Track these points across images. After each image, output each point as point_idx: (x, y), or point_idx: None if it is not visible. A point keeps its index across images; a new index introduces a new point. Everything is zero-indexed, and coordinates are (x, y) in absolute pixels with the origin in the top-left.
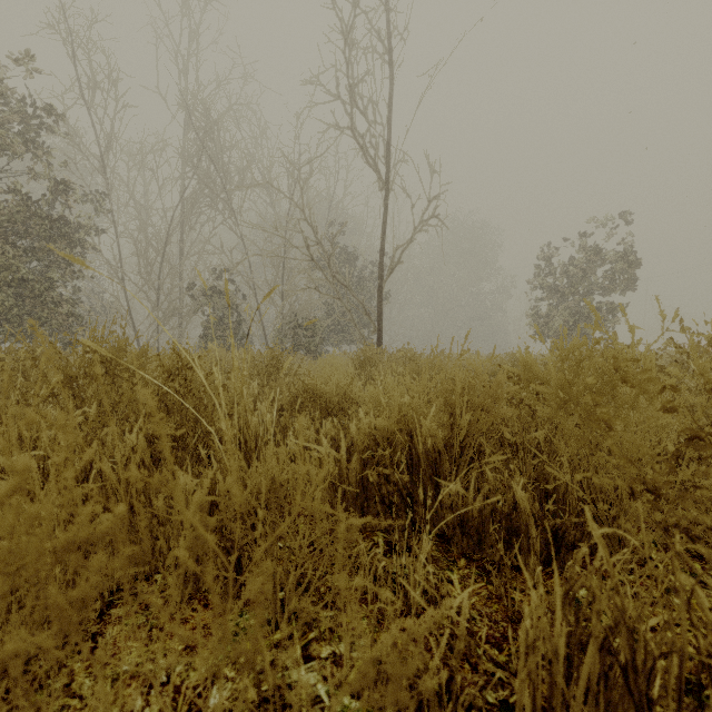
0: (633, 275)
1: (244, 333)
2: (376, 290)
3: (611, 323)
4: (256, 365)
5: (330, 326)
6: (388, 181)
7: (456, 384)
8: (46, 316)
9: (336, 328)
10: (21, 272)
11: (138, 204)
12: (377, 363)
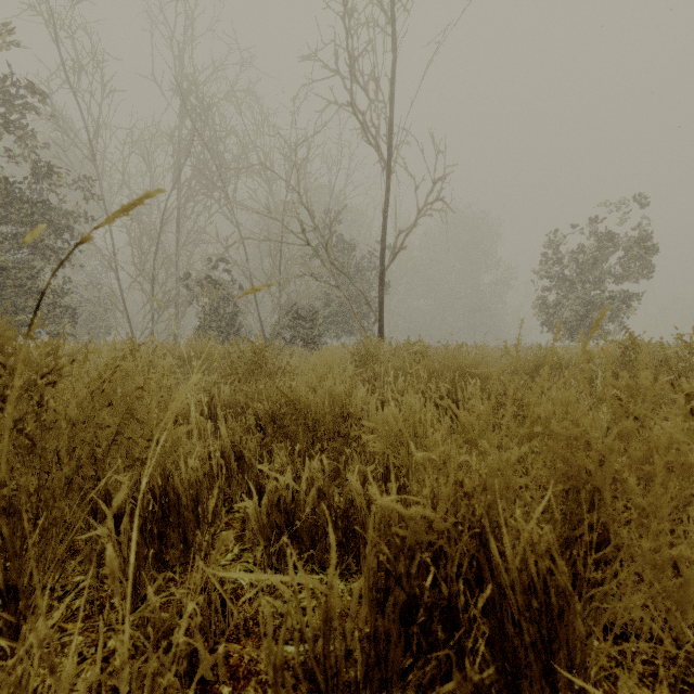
0: (650, 262)
1: (240, 324)
2: (376, 281)
3: (626, 313)
4: (233, 362)
5: (329, 317)
6: (390, 161)
7: (592, 431)
8: (30, 306)
9: (335, 319)
10: (0, 259)
11: (134, 193)
12: (381, 358)
